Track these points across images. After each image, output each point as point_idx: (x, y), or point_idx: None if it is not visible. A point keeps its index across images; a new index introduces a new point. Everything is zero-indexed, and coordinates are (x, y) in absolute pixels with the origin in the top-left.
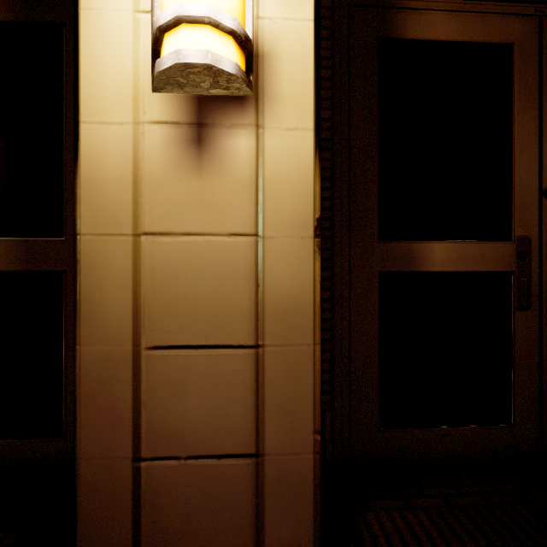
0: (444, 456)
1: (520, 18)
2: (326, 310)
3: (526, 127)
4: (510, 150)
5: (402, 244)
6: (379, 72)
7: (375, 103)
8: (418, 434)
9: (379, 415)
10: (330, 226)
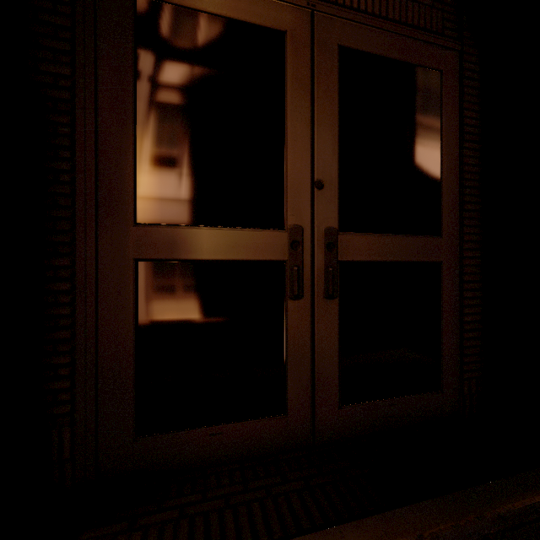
0: (212, 457)
1: (293, 7)
2: (65, 305)
3: (298, 117)
4: (283, 139)
5: (164, 229)
6: (136, 32)
7: (130, 67)
8: (183, 437)
9: (135, 422)
10: (70, 204)
